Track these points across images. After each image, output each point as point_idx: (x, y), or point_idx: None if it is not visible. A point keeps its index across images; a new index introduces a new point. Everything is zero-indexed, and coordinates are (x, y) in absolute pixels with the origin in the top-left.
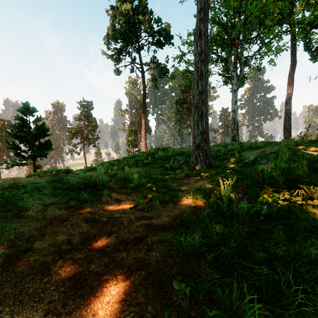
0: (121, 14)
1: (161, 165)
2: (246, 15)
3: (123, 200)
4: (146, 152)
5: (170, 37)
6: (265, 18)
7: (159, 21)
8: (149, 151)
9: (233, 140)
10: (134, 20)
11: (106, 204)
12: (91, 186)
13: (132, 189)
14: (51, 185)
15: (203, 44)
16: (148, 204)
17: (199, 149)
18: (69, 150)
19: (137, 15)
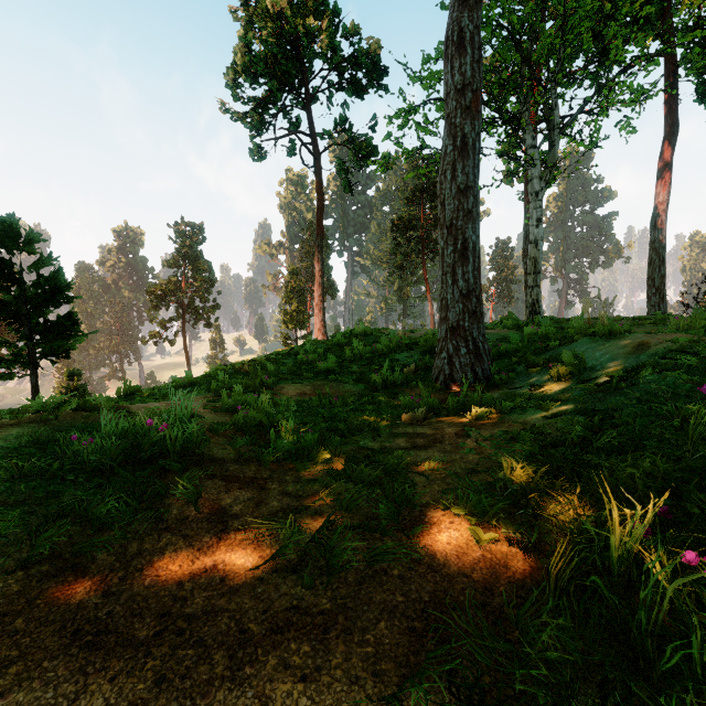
0: (266, 15)
1: (359, 377)
2: (566, 7)
3: (237, 518)
4: (323, 341)
5: (380, 71)
6: (604, 23)
7: (354, 33)
8: (331, 340)
9: (533, 313)
10: (295, 28)
11: (173, 538)
12: (147, 459)
13: (275, 463)
14: (6, 464)
15: (470, 66)
16: (317, 536)
17: (459, 336)
18: (151, 335)
19: (303, 19)
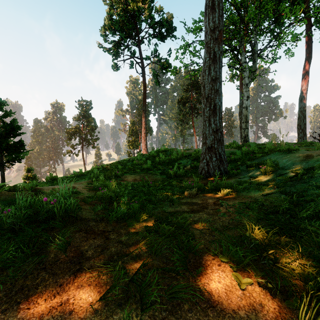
0: (119, 1)
1: (163, 171)
2: None
3: (88, 260)
4: (145, 154)
5: (172, 29)
6: (277, 5)
7: (160, 10)
8: (149, 154)
9: (245, 141)
10: (133, 8)
11: (46, 276)
12: (42, 220)
13: (116, 221)
14: None
15: (217, 18)
16: (136, 275)
17: (212, 152)
18: (67, 152)
19: (136, 4)
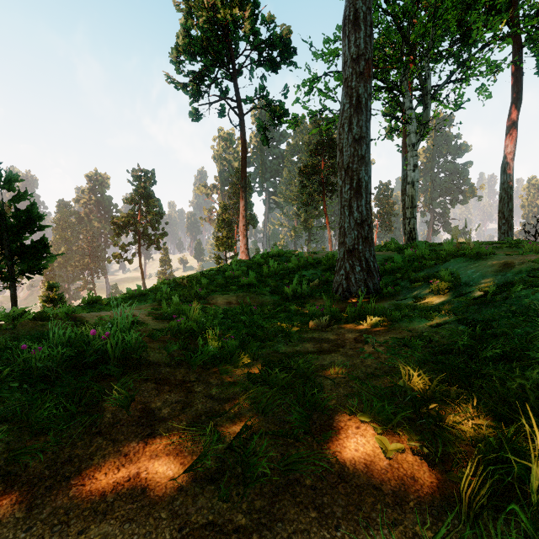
0: (202, 6)
1: (274, 289)
2: None
3: (163, 421)
4: (246, 261)
5: (290, 51)
6: (465, 13)
7: (270, 21)
8: (252, 260)
9: (411, 239)
10: (225, 17)
11: (104, 443)
12: (89, 364)
13: (202, 366)
14: None
15: (363, 39)
16: (235, 441)
17: (354, 257)
18: (114, 256)
19: (230, 10)
